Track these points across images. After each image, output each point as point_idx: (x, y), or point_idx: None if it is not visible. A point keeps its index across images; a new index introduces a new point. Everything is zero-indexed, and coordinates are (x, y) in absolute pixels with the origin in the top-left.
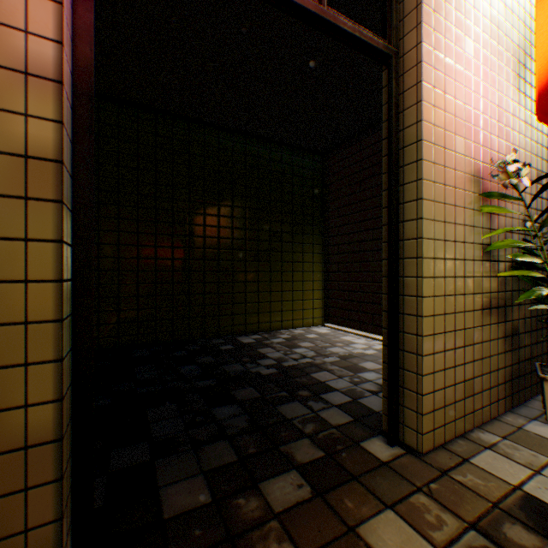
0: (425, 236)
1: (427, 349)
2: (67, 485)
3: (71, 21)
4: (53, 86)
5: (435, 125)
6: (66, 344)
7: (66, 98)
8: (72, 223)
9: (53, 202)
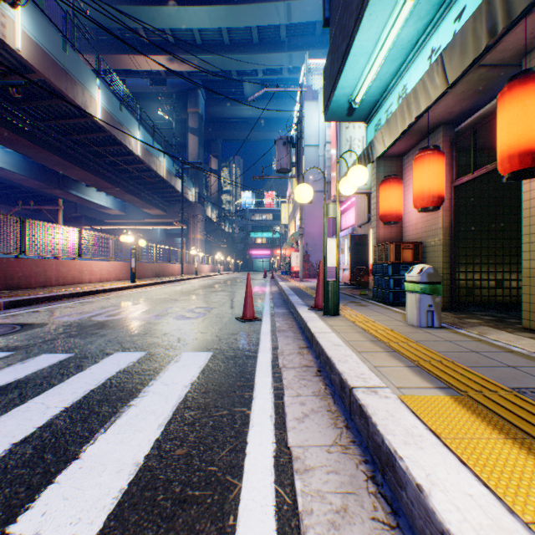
0: (523, 234)
1: (524, 283)
2: (444, 288)
3: (448, 214)
4: (441, 229)
5: (530, 181)
6: (443, 266)
7: (443, 229)
8: (449, 247)
9: (441, 245)
